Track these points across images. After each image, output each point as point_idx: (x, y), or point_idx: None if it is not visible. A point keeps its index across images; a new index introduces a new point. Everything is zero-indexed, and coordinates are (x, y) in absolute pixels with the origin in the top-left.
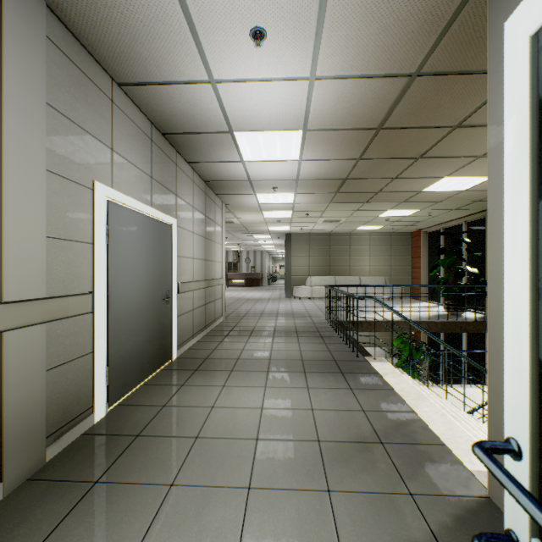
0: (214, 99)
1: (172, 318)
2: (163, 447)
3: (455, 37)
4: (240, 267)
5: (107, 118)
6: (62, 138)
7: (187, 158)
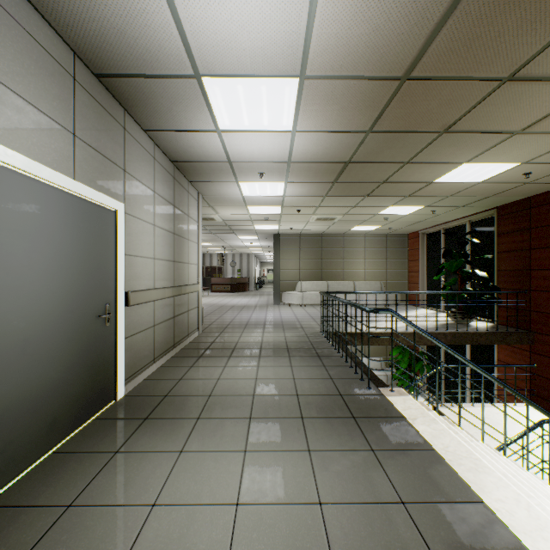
0: (163, 2)
1: (116, 342)
2: None
3: None
4: (226, 270)
5: None
6: None
7: (142, 123)
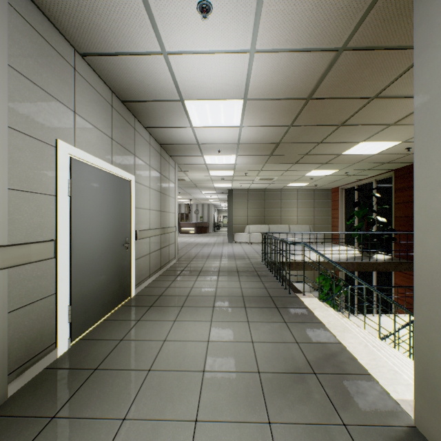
0: (166, 70)
1: (131, 261)
2: (118, 380)
3: (378, 14)
4: (191, 217)
5: (70, 84)
6: (24, 98)
7: (144, 124)
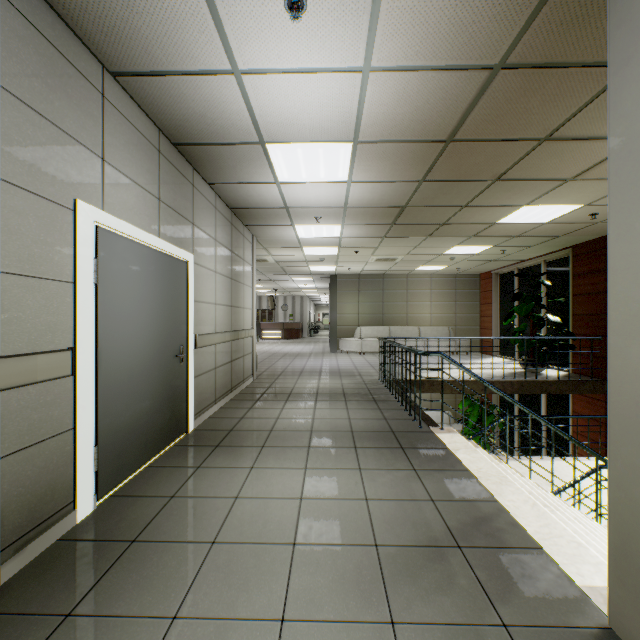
0: (239, 97)
1: (187, 380)
2: (167, 558)
3: (554, 14)
4: (276, 315)
5: (96, 118)
6: (27, 138)
7: (207, 178)
